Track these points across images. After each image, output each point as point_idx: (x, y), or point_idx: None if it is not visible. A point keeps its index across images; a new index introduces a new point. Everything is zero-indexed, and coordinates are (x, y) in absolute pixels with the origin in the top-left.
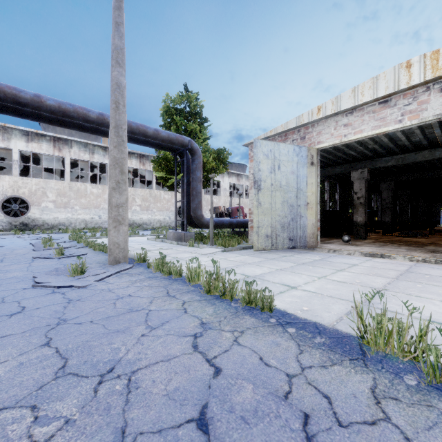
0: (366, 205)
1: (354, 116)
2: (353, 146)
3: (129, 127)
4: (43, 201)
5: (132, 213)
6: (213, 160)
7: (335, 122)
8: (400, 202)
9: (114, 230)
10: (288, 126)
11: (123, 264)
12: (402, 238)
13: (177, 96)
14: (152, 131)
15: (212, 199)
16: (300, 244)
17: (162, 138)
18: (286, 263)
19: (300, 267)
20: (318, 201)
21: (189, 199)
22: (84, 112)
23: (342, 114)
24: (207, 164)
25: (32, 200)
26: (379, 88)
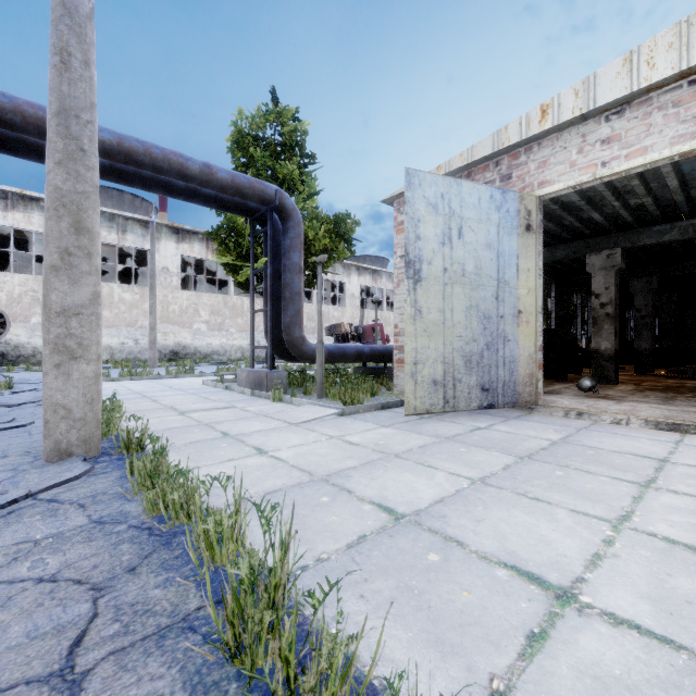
0: (617, 318)
1: (627, 118)
2: (601, 200)
3: (146, 155)
4: (33, 313)
5: (194, 335)
6: (326, 234)
7: (581, 137)
8: (660, 316)
9: (56, 373)
10: (475, 153)
11: (72, 463)
12: (683, 381)
13: (257, 112)
14: (199, 167)
15: (320, 306)
16: (503, 399)
17: (220, 183)
18: (489, 454)
19: (530, 471)
20: (539, 307)
21: (279, 306)
22: (39, 115)
23: (596, 117)
24: (315, 241)
25: (13, 312)
26: (695, 45)
